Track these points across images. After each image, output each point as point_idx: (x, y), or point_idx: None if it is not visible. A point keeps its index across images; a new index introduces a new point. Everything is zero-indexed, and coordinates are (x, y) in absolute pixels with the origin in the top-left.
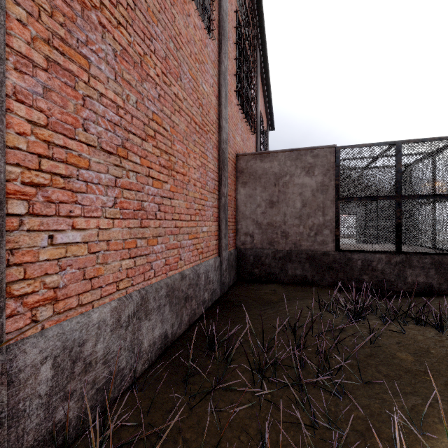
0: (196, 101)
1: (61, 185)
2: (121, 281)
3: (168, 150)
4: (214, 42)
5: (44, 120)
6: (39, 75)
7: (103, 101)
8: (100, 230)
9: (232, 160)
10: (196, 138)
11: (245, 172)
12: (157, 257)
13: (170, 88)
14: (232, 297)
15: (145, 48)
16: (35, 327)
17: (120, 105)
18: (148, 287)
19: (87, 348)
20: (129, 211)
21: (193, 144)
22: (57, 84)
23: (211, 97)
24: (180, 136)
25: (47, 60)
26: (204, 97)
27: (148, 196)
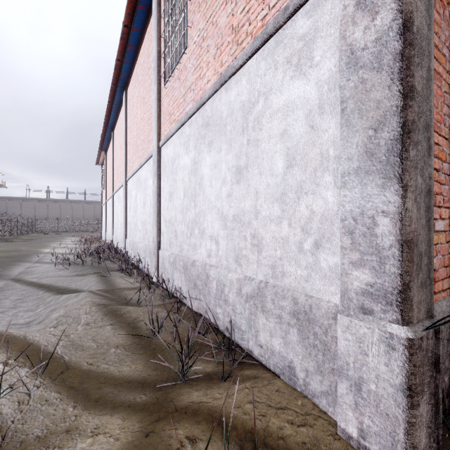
0: None
1: (436, 179)
2: None
3: None
4: None
5: None
6: None
7: None
8: (449, 221)
9: None
10: None
11: None
12: None
13: None
14: None
15: None
16: None
17: None
18: None
19: None
20: None
21: None
22: (434, 89)
23: None
24: None
25: None
26: None
27: None
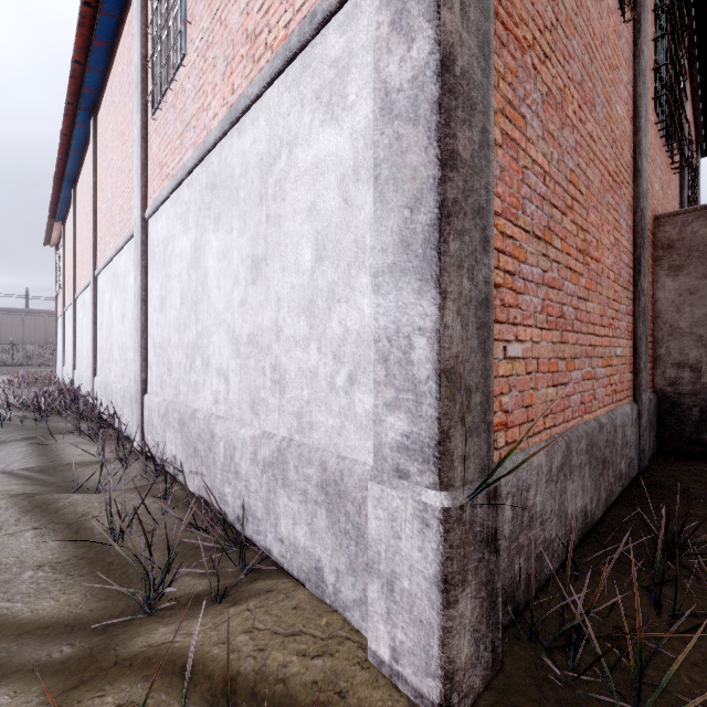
0: (609, 136)
1: (509, 285)
2: (546, 416)
3: (583, 225)
4: (628, 24)
5: (500, 208)
6: (497, 154)
7: (534, 169)
8: (532, 344)
9: (649, 228)
10: (609, 198)
11: (677, 247)
12: (574, 390)
13: (584, 127)
14: (661, 478)
15: (564, 78)
16: (495, 455)
17: (546, 170)
18: (568, 432)
19: (530, 497)
20: (552, 318)
21: (606, 209)
22: (506, 160)
23: (624, 123)
24: (594, 200)
25: (501, 134)
26: (616, 127)
27: (566, 297)
